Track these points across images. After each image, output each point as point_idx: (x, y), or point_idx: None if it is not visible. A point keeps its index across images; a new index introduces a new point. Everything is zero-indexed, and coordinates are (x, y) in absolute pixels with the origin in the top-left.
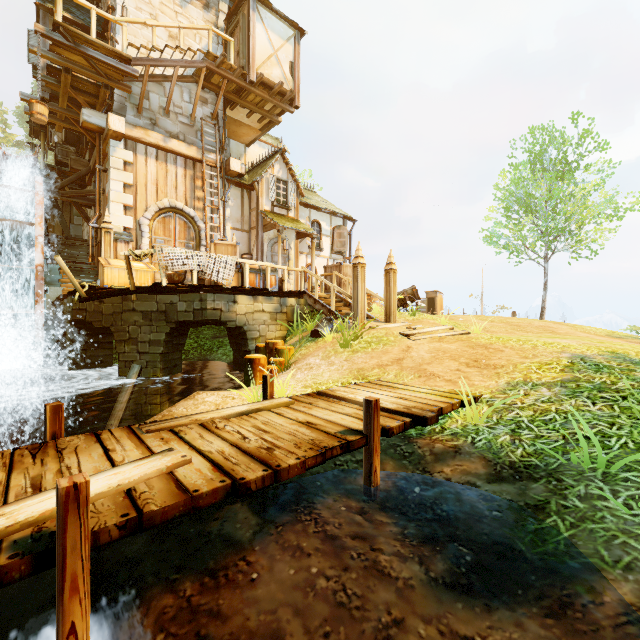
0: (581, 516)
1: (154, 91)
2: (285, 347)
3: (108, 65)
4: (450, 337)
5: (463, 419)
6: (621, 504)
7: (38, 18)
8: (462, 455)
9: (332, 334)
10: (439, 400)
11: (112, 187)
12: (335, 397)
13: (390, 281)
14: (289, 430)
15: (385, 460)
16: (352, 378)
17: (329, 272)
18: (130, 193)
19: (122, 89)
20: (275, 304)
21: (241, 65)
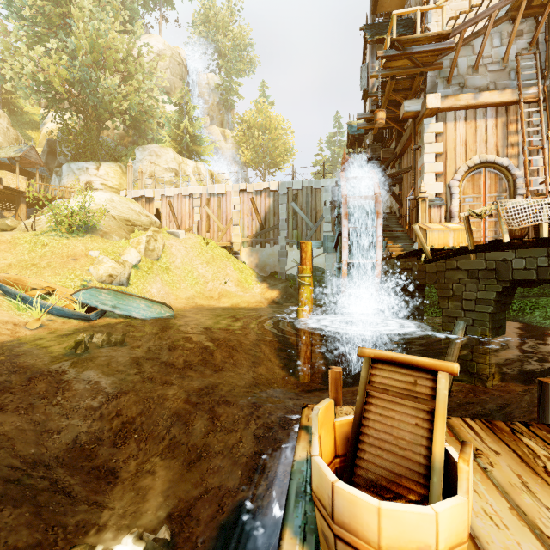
0: None
1: (461, 55)
2: None
3: (427, 52)
4: None
5: None
6: None
7: (363, 56)
8: None
9: None
10: None
11: (425, 160)
12: None
13: None
14: None
15: None
16: None
17: None
18: (440, 161)
19: (434, 69)
20: None
21: None
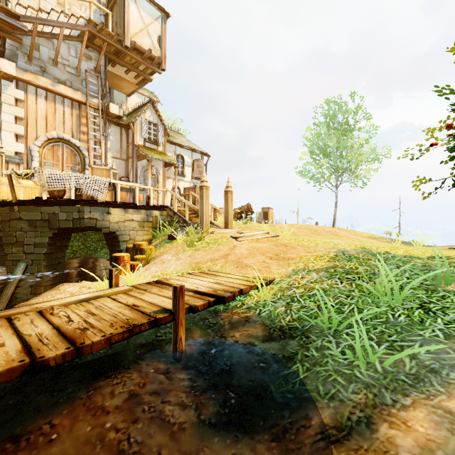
0: (314, 362)
1: (44, 45)
2: (147, 247)
3: None
4: (264, 239)
5: (258, 296)
6: (338, 352)
7: None
8: (250, 323)
9: (183, 237)
10: (243, 284)
11: (4, 118)
12: (167, 284)
13: (228, 199)
14: (114, 312)
15: (195, 330)
16: (190, 269)
17: (187, 192)
18: (21, 124)
19: (13, 40)
20: (143, 215)
21: (117, 33)
